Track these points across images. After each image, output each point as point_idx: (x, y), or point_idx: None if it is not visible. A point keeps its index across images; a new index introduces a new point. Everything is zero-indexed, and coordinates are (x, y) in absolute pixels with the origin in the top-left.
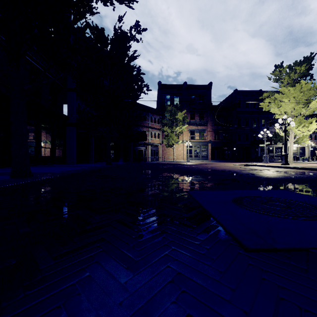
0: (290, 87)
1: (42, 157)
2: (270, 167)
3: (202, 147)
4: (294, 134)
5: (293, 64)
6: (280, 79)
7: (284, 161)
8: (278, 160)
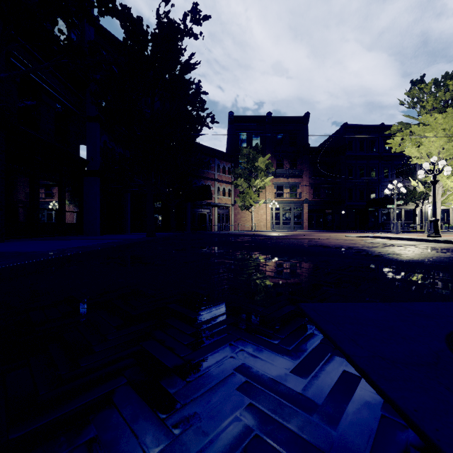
0: (437, 114)
1: (41, 224)
2: (411, 241)
3: (295, 209)
4: (442, 189)
5: (442, 78)
6: (420, 103)
7: (433, 230)
8: (408, 229)
